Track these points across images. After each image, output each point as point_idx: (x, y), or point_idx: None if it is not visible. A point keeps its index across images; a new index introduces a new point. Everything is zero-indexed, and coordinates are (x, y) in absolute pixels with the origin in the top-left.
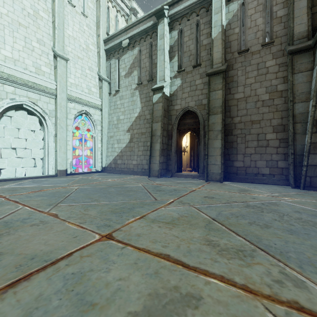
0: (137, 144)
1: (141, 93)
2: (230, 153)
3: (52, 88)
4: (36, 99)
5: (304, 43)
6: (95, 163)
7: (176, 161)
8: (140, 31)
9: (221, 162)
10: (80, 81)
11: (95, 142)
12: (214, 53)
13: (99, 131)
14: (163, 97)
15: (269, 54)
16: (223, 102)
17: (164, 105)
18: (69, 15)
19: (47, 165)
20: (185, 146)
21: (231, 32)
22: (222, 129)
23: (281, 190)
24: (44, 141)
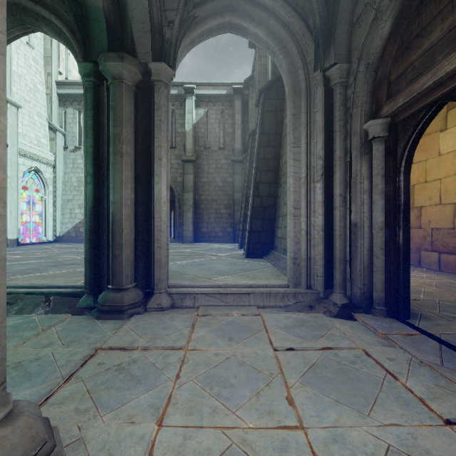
0: None
1: None
2: (198, 222)
3: None
4: None
5: (239, 157)
6: (46, 231)
7: None
8: None
9: (193, 229)
10: (28, 131)
11: (46, 206)
12: (187, 143)
13: (51, 192)
14: None
15: (223, 155)
16: (194, 184)
17: None
18: (12, 45)
19: None
20: None
21: (199, 130)
22: (193, 204)
23: (226, 244)
24: None
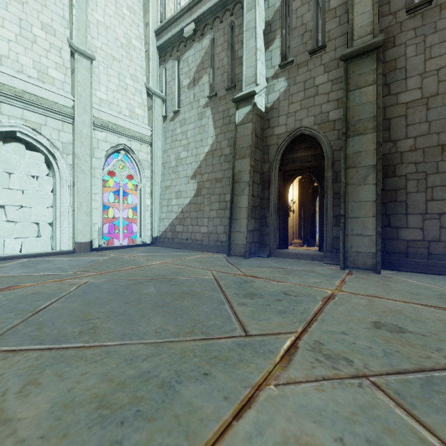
0: (208, 199)
1: (216, 112)
2: (390, 212)
3: (67, 106)
4: (39, 124)
5: None
6: (142, 230)
7: (278, 228)
8: (214, 6)
9: (377, 231)
10: (116, 97)
11: (141, 196)
12: (356, 16)
13: (147, 178)
14: (253, 112)
15: None
16: (379, 108)
17: (256, 127)
18: None
19: (59, 234)
20: (291, 202)
21: None
22: (377, 162)
23: None
24: (54, 194)
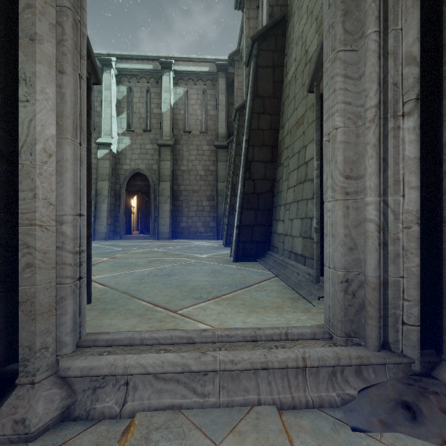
0: None
1: None
2: (177, 215)
3: None
4: None
5: (223, 142)
6: None
7: (125, 223)
8: None
9: (170, 223)
10: None
11: None
12: (164, 126)
13: None
14: (111, 154)
15: (205, 140)
16: (172, 172)
17: (112, 163)
18: None
19: None
20: (132, 207)
21: (178, 112)
22: (170, 195)
23: (208, 241)
24: None
